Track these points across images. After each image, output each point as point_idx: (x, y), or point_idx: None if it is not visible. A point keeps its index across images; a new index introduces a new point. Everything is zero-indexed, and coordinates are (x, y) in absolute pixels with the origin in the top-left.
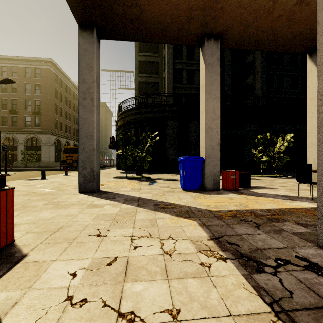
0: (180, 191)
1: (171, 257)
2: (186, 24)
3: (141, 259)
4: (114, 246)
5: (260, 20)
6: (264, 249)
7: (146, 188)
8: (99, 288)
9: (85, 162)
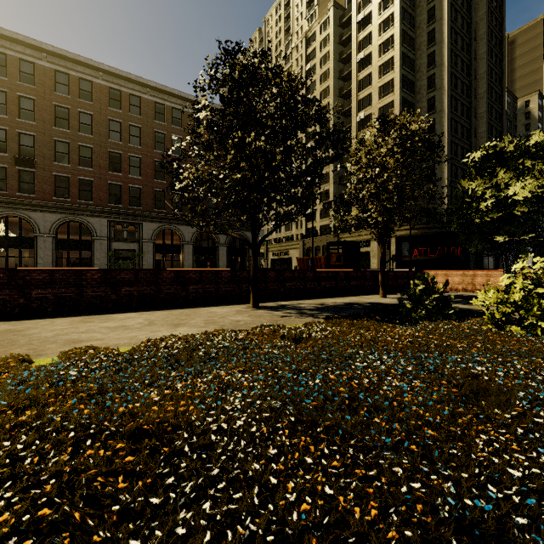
0: None
1: None
2: None
3: None
4: None
5: None
6: None
7: None
8: None
9: None
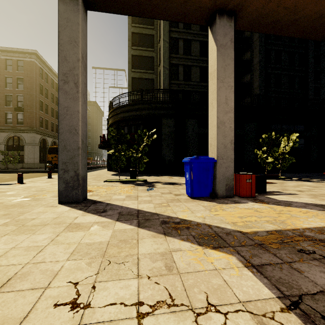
0: (187, 199)
1: None
2: None
3: None
4: None
5: None
6: None
7: (144, 195)
8: None
9: (66, 164)
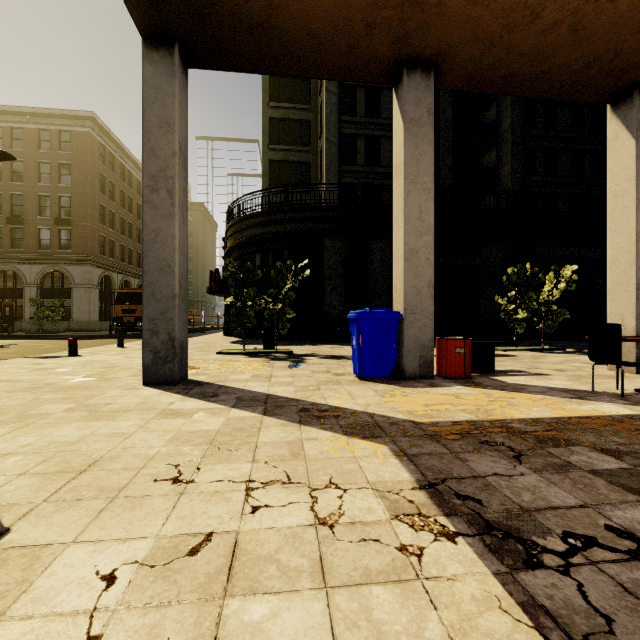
0: (353, 381)
1: (334, 532)
2: (366, 38)
3: (267, 536)
4: (208, 505)
5: (515, 31)
6: (535, 509)
7: (283, 374)
8: (166, 615)
9: (155, 322)
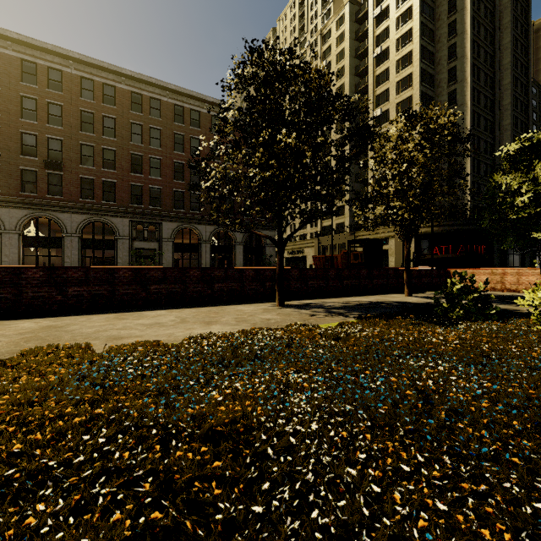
0: None
1: None
2: None
3: None
4: None
5: None
6: None
7: None
8: None
9: None
